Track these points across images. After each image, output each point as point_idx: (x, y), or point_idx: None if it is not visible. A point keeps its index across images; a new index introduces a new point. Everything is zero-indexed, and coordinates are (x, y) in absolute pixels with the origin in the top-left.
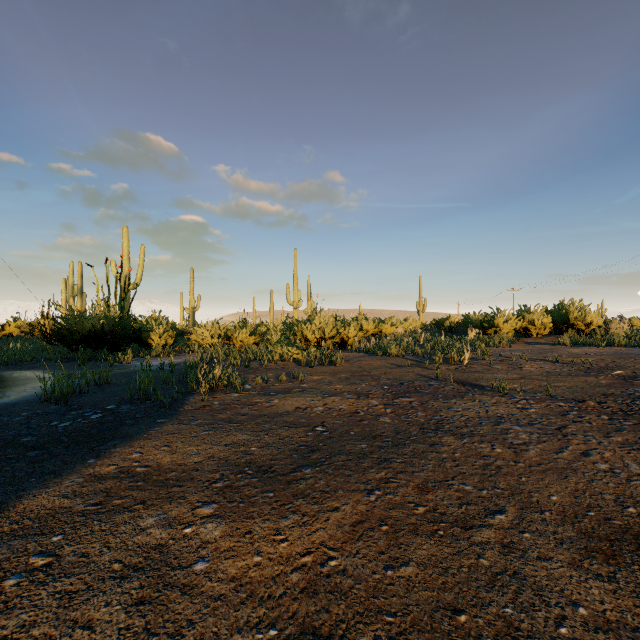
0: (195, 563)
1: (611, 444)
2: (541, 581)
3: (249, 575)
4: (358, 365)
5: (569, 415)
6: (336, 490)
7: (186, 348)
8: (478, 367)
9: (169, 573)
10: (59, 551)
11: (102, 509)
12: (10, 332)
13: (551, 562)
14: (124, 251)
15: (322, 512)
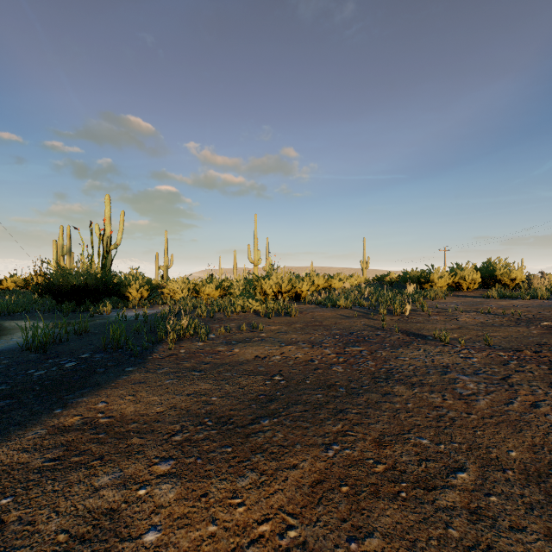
0: (146, 533)
1: None
2: None
3: (202, 549)
4: (311, 316)
5: (510, 364)
6: (294, 444)
7: (159, 300)
8: (418, 318)
9: (117, 546)
10: (5, 517)
11: (59, 465)
12: (7, 286)
13: (525, 533)
14: (106, 216)
15: (280, 470)
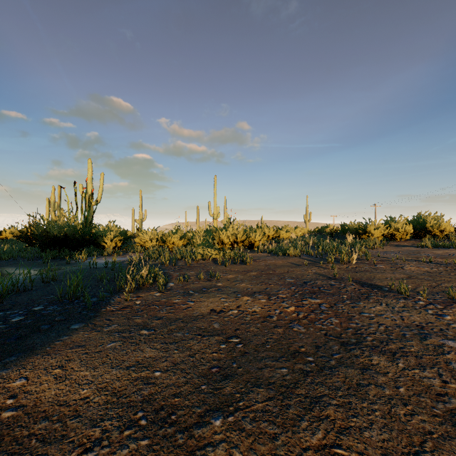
0: None
1: None
2: None
3: None
4: (264, 264)
5: None
6: None
7: (131, 249)
8: (365, 266)
9: None
10: None
11: None
12: (6, 236)
13: None
14: (89, 177)
15: None
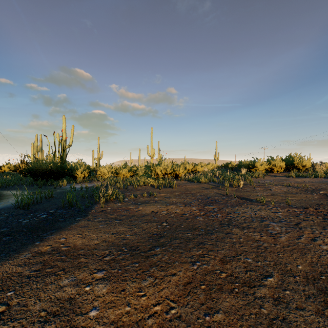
0: (90, 311)
1: (327, 233)
2: (301, 325)
3: (122, 320)
4: (184, 188)
5: (300, 216)
6: (174, 262)
7: (95, 178)
8: (248, 189)
9: (74, 318)
10: (10, 302)
11: (39, 274)
12: (4, 170)
13: (305, 311)
14: (63, 128)
15: (166, 276)
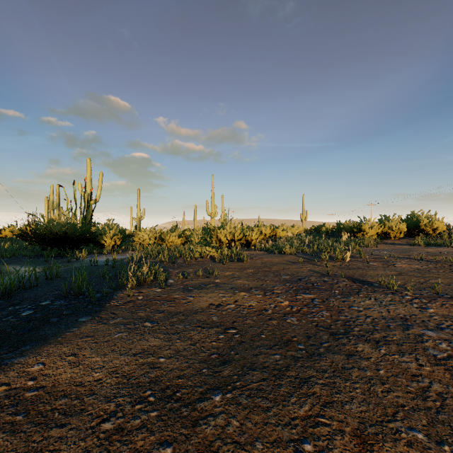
0: None
1: None
2: None
3: None
4: (261, 262)
5: None
6: (253, 442)
7: (130, 247)
8: (358, 264)
9: None
10: None
11: None
12: (5, 235)
13: None
14: (87, 176)
15: None
